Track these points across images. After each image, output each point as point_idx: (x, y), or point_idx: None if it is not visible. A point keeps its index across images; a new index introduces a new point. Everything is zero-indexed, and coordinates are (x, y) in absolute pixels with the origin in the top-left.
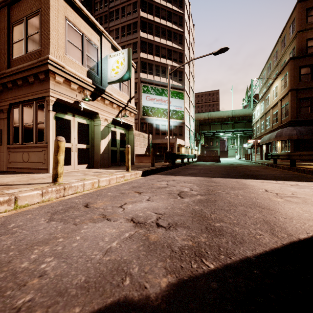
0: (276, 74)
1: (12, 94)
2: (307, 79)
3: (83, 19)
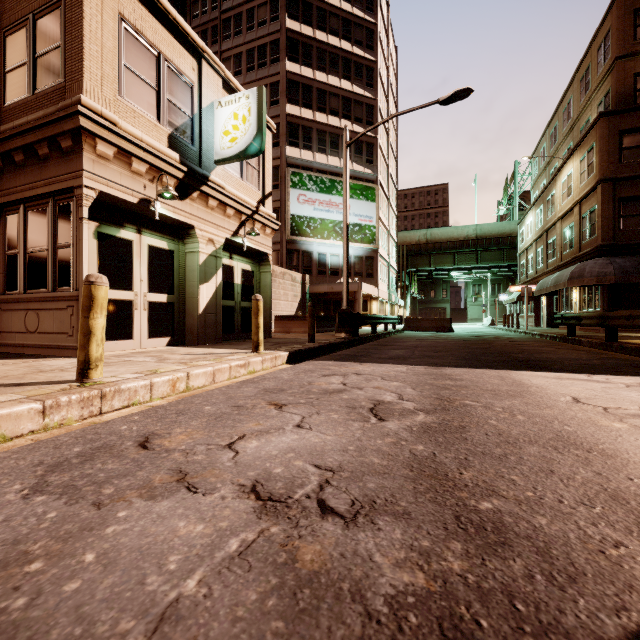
0: (569, 149)
1: (4, 183)
2: (637, 159)
3: (161, 22)
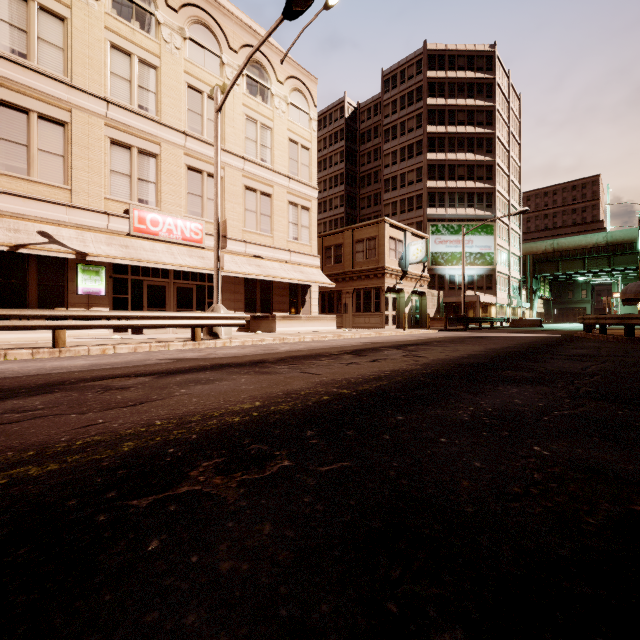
0: None
1: (357, 283)
2: None
3: (396, 229)
